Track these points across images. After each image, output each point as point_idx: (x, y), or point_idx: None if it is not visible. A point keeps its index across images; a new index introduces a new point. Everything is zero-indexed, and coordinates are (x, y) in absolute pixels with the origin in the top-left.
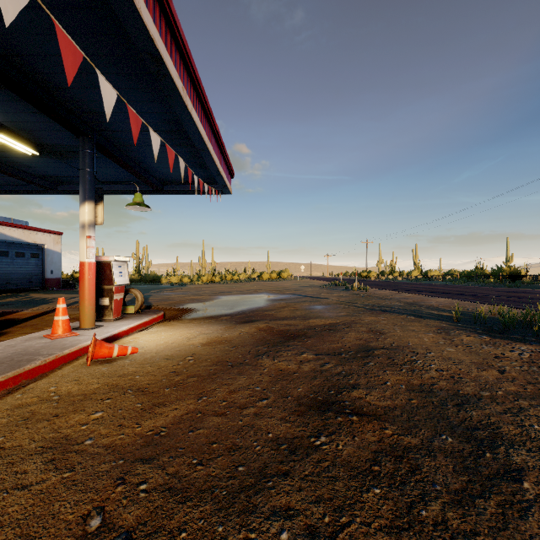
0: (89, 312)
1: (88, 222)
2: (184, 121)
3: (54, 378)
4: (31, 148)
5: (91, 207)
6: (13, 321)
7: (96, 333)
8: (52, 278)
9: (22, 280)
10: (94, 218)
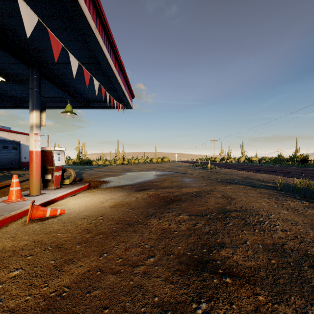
0: (35, 184)
1: (35, 124)
2: (98, 54)
3: None
4: None
5: (37, 114)
6: None
7: (39, 199)
8: (25, 162)
9: (6, 163)
10: (40, 122)
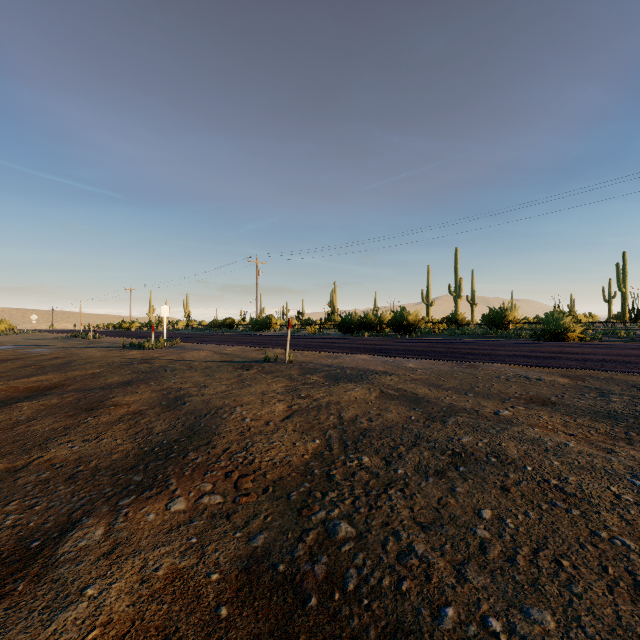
0: None
1: None
2: None
3: None
4: None
5: None
6: None
7: None
8: None
9: None
10: None
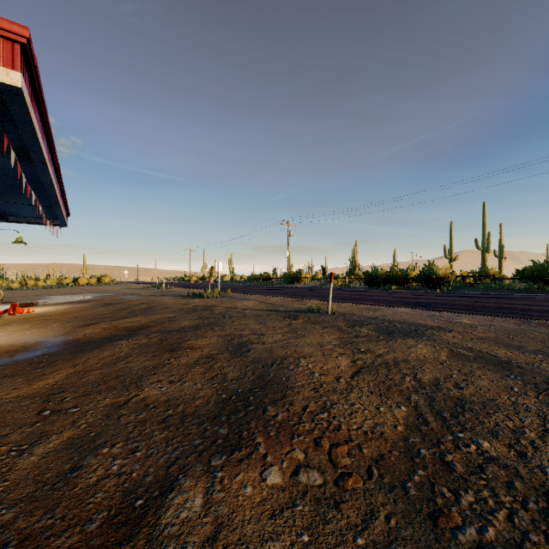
0: None
1: None
2: (57, 210)
3: (6, 317)
4: None
5: None
6: None
7: None
8: None
9: None
10: None
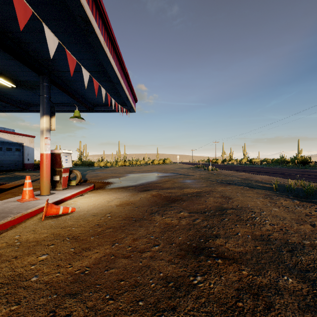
0: (46, 185)
1: (45, 128)
2: (105, 64)
3: (19, 229)
4: (11, 82)
5: (47, 119)
6: (1, 189)
7: (50, 198)
8: (28, 163)
9: (10, 164)
10: (49, 126)
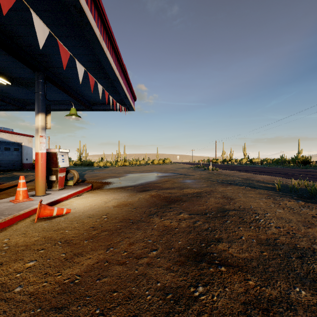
0: (41, 185)
1: (40, 126)
2: (102, 59)
3: (9, 232)
4: (5, 79)
5: (43, 117)
6: None
7: (45, 199)
8: (27, 163)
9: (8, 164)
10: (45, 124)
